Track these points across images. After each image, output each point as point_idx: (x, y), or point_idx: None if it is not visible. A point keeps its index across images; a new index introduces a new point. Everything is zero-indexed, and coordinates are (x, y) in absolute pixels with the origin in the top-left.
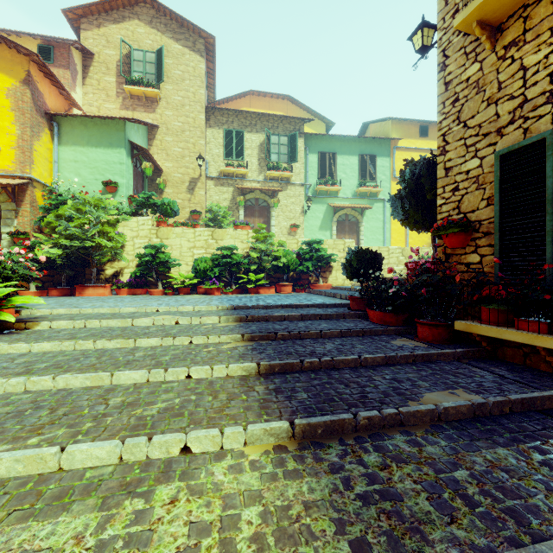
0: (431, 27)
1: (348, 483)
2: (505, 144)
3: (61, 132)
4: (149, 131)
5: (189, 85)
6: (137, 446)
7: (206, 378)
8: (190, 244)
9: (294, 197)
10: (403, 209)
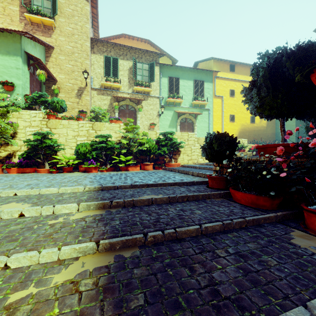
0: None
1: None
2: None
3: None
4: (46, 51)
5: (78, 20)
6: None
7: None
8: (74, 133)
9: (152, 105)
10: (260, 96)
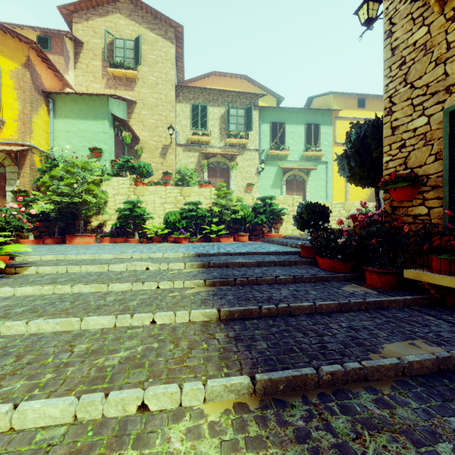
0: (376, 0)
1: None
2: (454, 101)
3: (56, 107)
4: (129, 106)
5: (162, 67)
6: (92, 404)
7: (169, 323)
8: (162, 200)
9: (249, 160)
10: (350, 167)
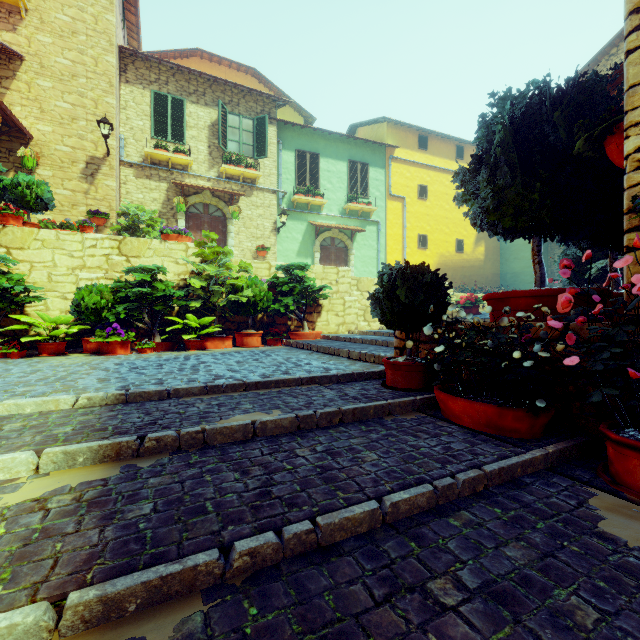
0: None
1: None
2: None
3: None
4: (3, 63)
5: (86, 2)
6: None
7: None
8: (73, 260)
9: (262, 207)
10: (497, 185)
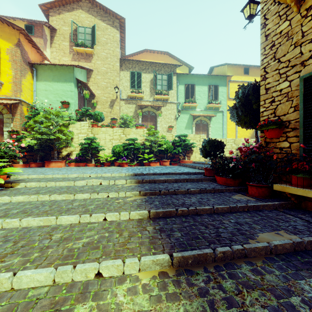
0: (255, 3)
1: (213, 306)
2: (307, 71)
3: (38, 74)
4: (88, 73)
5: (110, 46)
6: (65, 272)
7: (116, 220)
8: (110, 137)
9: (170, 110)
10: (238, 115)
